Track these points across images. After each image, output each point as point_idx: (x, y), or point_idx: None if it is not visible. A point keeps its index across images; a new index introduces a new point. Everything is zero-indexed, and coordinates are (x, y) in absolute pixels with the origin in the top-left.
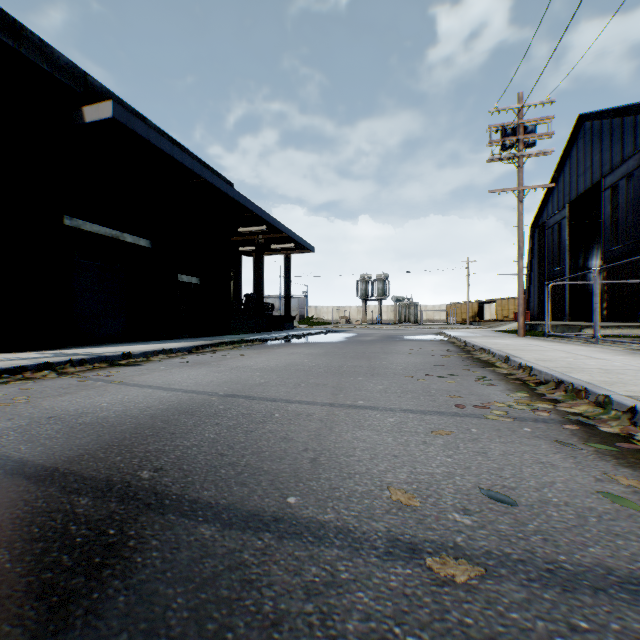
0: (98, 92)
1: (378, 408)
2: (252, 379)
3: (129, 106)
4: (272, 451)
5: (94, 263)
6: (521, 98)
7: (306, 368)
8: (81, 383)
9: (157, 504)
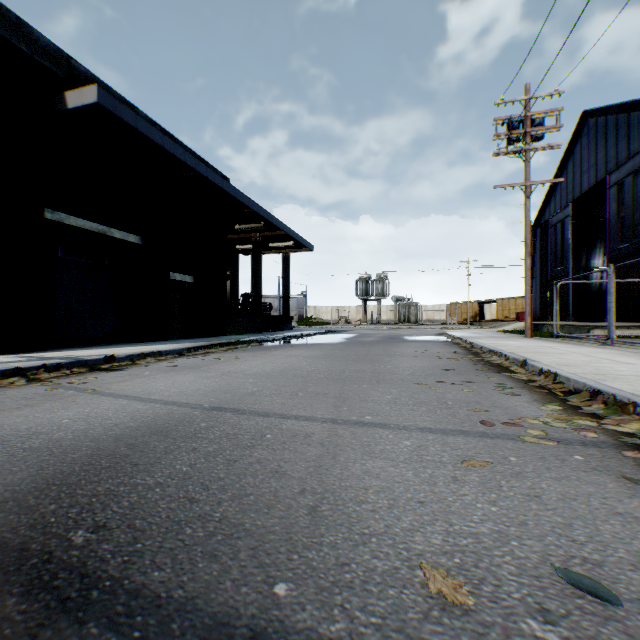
0: (83, 77)
1: (389, 426)
2: (244, 387)
3: (117, 94)
4: (258, 494)
5: (79, 260)
6: (528, 90)
7: (304, 373)
8: (49, 392)
9: (78, 599)
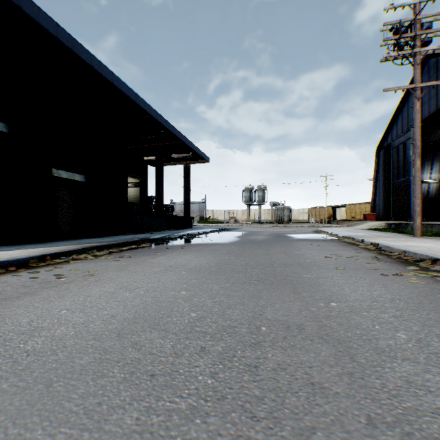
0: None
1: None
2: None
3: None
4: None
5: None
6: None
7: (166, 349)
8: None
9: None
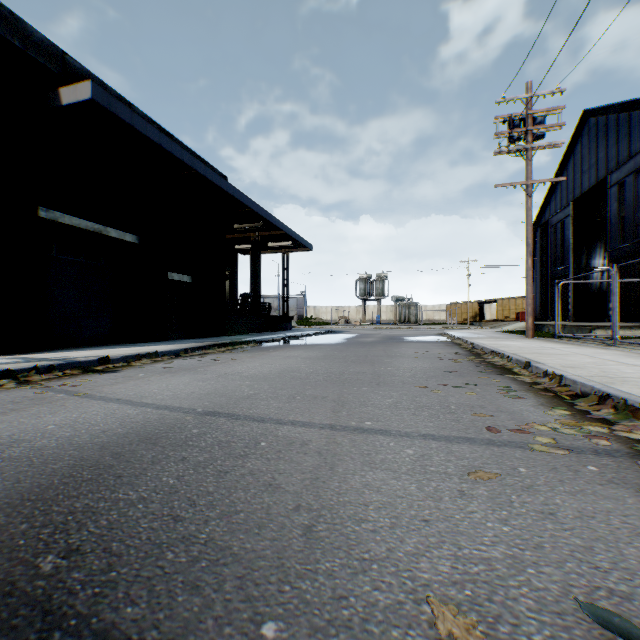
0: (78, 74)
1: (391, 432)
2: (240, 390)
3: (113, 91)
4: (249, 511)
5: (75, 259)
6: (530, 87)
7: (303, 375)
8: (39, 395)
9: None
